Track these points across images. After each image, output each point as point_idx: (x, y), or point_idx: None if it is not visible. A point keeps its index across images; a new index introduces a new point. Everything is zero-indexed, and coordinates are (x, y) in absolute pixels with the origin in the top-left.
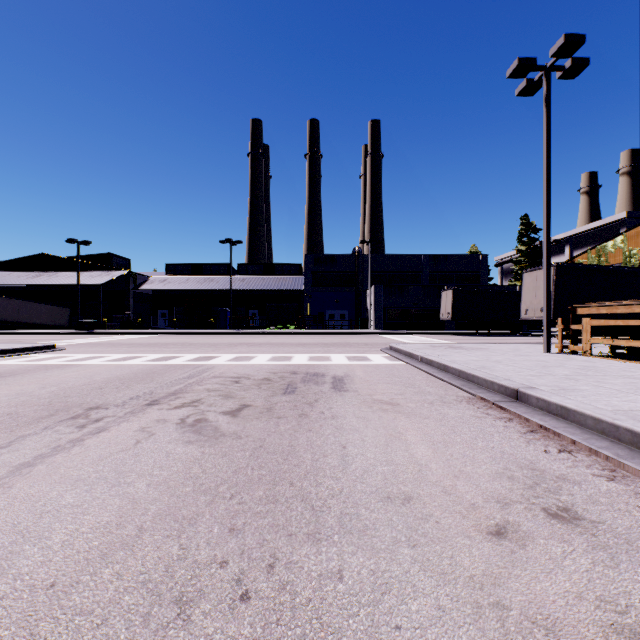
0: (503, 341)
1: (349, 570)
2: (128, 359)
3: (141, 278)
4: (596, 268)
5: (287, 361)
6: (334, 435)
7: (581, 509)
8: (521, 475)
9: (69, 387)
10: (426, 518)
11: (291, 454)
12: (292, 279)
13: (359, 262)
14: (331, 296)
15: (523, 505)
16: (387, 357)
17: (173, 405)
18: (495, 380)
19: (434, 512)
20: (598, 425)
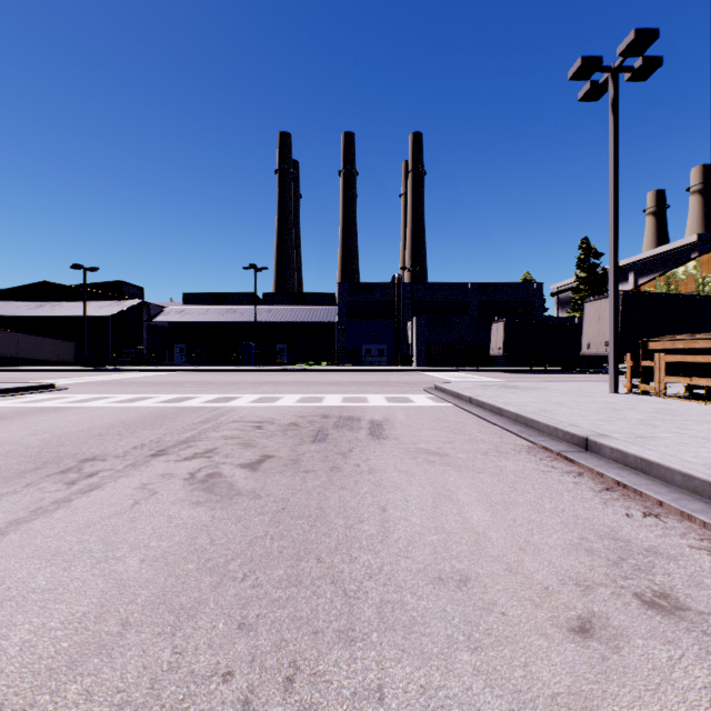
0: (561, 379)
1: (392, 686)
2: (137, 400)
3: (155, 309)
4: (667, 297)
5: (318, 403)
6: (372, 494)
7: (683, 595)
8: (602, 547)
9: (64, 434)
10: (489, 608)
11: (320, 519)
12: (324, 310)
13: (399, 291)
14: (368, 329)
15: (609, 589)
16: (432, 398)
17: (183, 456)
18: (559, 426)
19: (498, 599)
20: (689, 482)
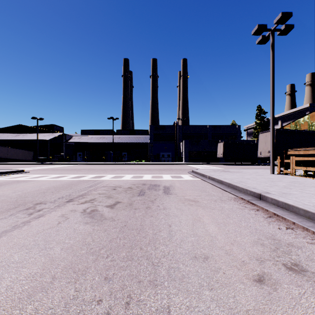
0: (249, 168)
1: (174, 306)
2: (60, 177)
3: (69, 136)
4: (296, 131)
5: (140, 178)
6: (164, 219)
7: (305, 264)
8: (268, 243)
9: (27, 192)
10: (217, 270)
11: (141, 230)
12: (143, 137)
13: (177, 128)
14: (163, 145)
15: (271, 262)
16: (191, 176)
17: (80, 202)
18: (248, 188)
19: (221, 266)
20: (306, 214)
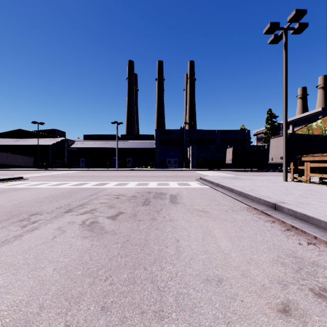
0: (259, 174)
1: None
2: (60, 184)
3: (71, 142)
4: (309, 136)
5: (145, 186)
6: (171, 232)
7: None
8: (289, 261)
9: (24, 201)
10: (234, 297)
11: (145, 246)
12: (149, 142)
13: (183, 133)
14: (169, 151)
15: (296, 286)
16: (199, 183)
17: (80, 212)
18: (261, 197)
19: (238, 292)
20: None
